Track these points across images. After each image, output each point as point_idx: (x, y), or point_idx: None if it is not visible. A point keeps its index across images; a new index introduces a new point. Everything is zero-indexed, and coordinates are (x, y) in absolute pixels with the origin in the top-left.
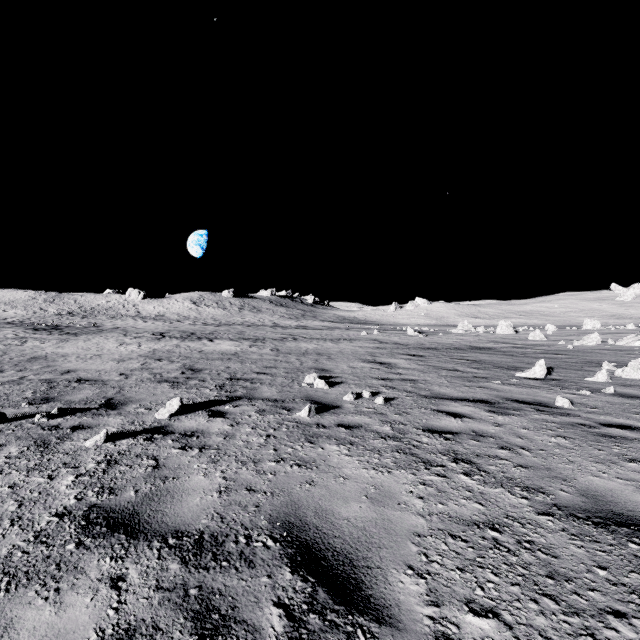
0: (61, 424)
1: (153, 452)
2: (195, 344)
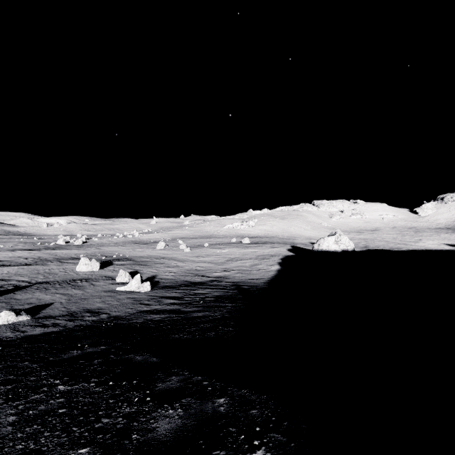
0: None
1: None
2: None
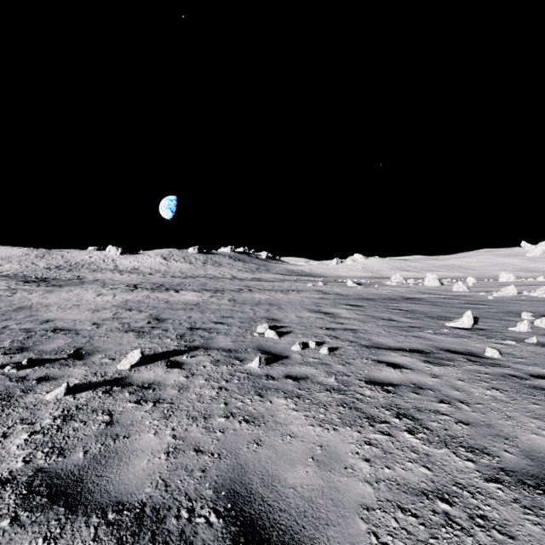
0: (29, 375)
1: (109, 406)
2: (163, 295)
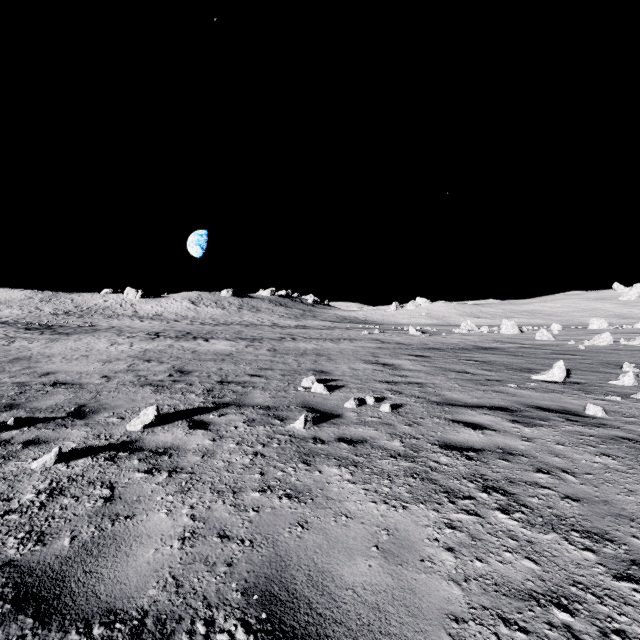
0: (14, 438)
1: (111, 477)
2: (189, 344)
